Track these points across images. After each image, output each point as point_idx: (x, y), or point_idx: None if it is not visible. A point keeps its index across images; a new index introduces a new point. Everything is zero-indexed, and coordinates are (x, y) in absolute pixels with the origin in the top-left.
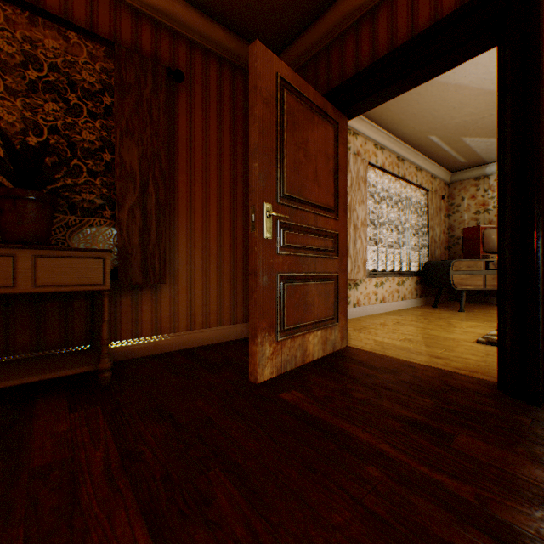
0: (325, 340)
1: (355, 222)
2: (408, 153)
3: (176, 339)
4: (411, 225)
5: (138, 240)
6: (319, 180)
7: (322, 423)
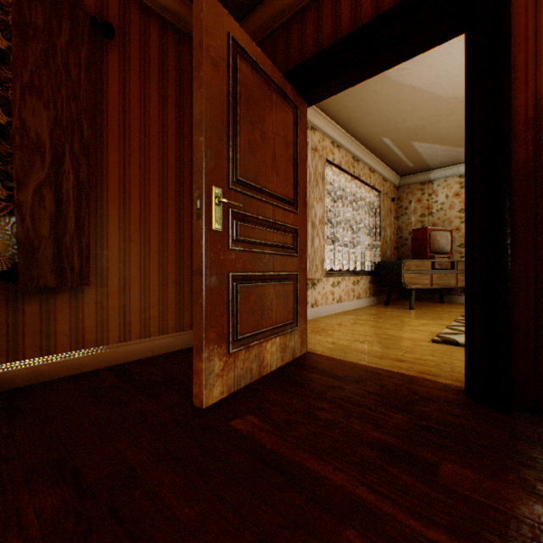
0: (285, 347)
1: (313, 219)
2: (363, 154)
3: (105, 353)
4: (365, 225)
5: (49, 229)
6: (277, 167)
7: (284, 463)
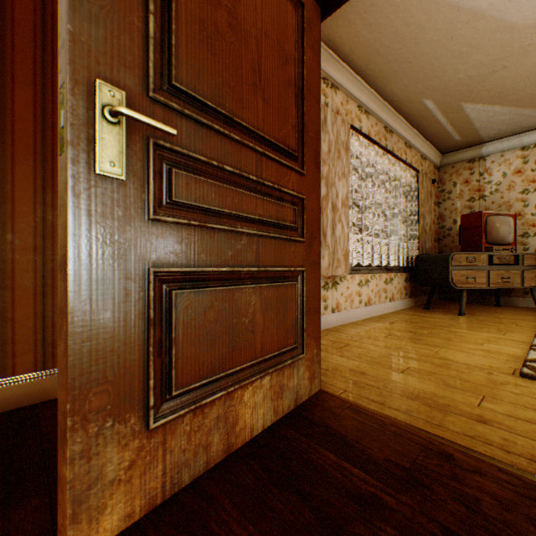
0: (280, 390)
1: (334, 201)
2: (397, 123)
3: (7, 390)
4: (400, 212)
5: None
6: (265, 90)
7: None
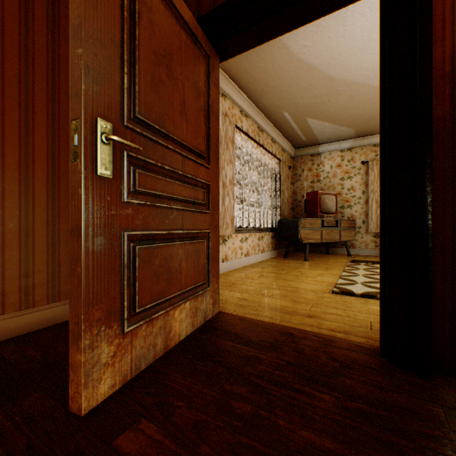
0: (196, 311)
1: (224, 180)
2: (266, 125)
3: None
4: (268, 188)
5: None
6: (187, 115)
7: None
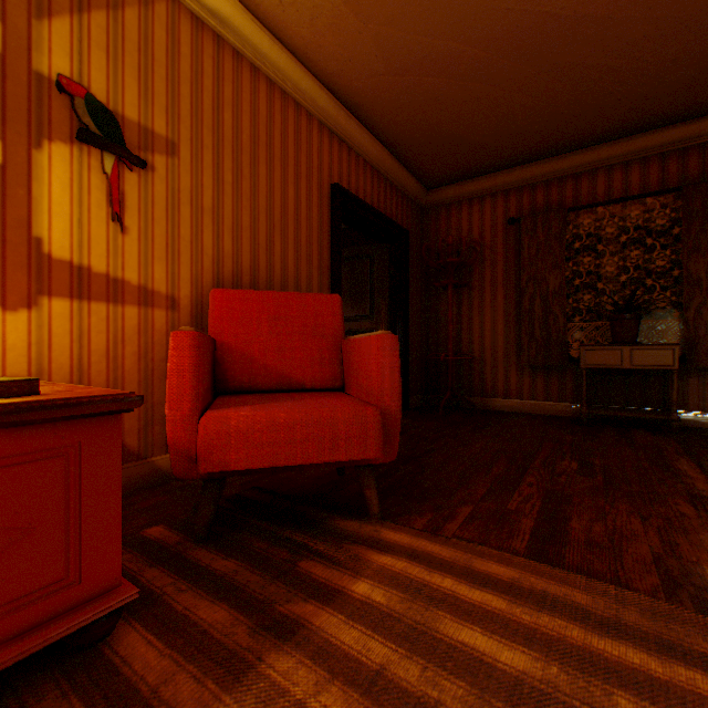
0: None
1: None
2: None
3: None
4: None
5: (702, 332)
6: None
7: None
